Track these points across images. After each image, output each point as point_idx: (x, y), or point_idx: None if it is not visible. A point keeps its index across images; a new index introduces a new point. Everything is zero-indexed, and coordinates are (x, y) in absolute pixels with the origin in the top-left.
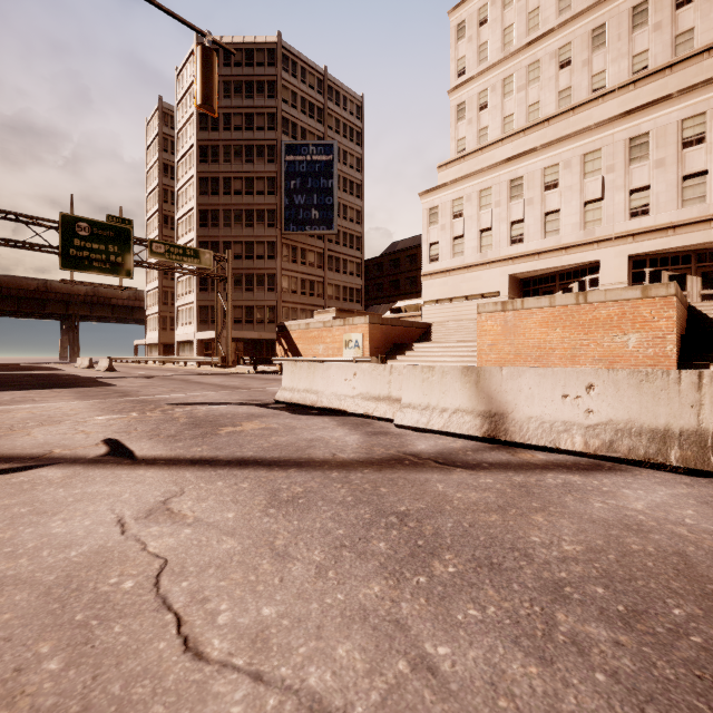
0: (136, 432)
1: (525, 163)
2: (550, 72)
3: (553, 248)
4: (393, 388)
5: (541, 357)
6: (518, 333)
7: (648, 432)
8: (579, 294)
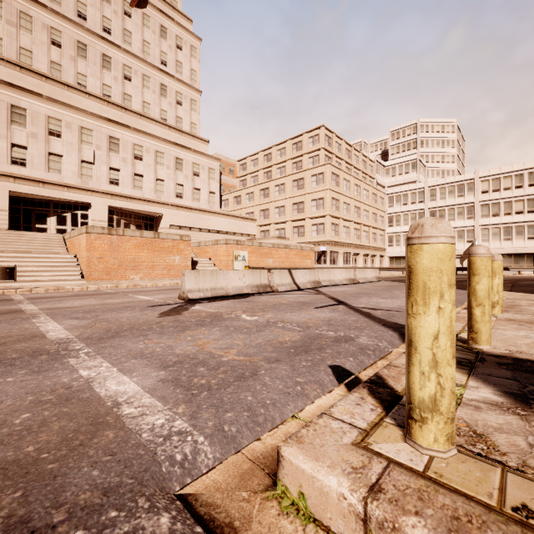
0: (300, 307)
1: (29, 99)
2: (43, 38)
3: (57, 183)
4: (262, 279)
5: (136, 267)
6: (121, 251)
7: (312, 282)
8: (156, 233)
